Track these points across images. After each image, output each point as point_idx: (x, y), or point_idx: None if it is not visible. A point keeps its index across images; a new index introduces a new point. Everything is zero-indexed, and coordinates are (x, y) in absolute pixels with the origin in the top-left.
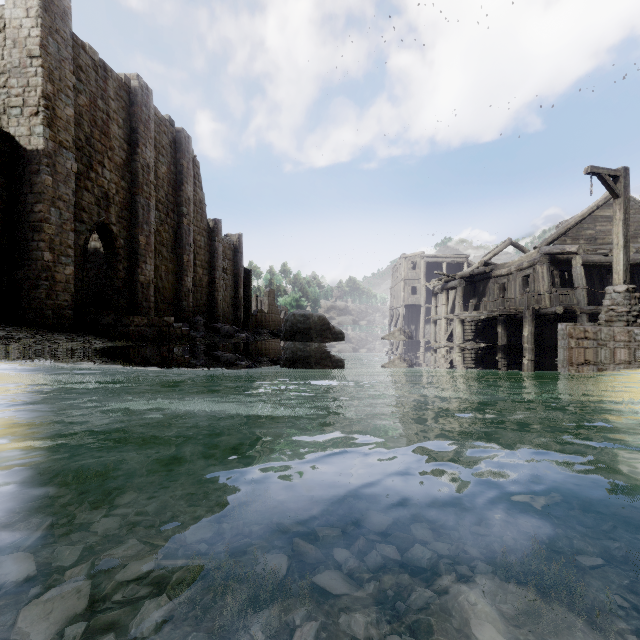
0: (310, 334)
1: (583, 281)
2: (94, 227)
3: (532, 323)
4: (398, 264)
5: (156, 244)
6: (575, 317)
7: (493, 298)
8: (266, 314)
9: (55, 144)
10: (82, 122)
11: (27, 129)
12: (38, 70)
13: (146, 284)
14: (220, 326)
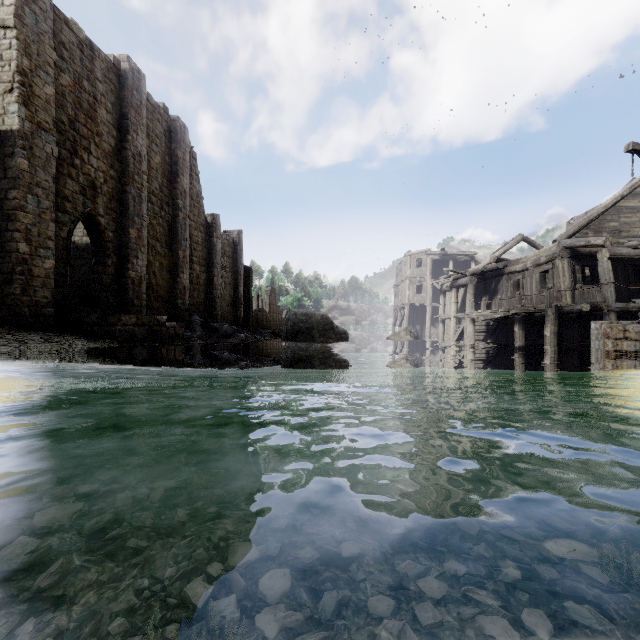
0: (312, 334)
1: (610, 276)
2: (79, 218)
3: (555, 322)
4: (403, 262)
5: (149, 238)
6: (598, 316)
7: (506, 296)
8: (267, 313)
9: (32, 125)
10: (65, 104)
11: (1, 108)
12: (12, 42)
13: (137, 280)
14: (218, 325)
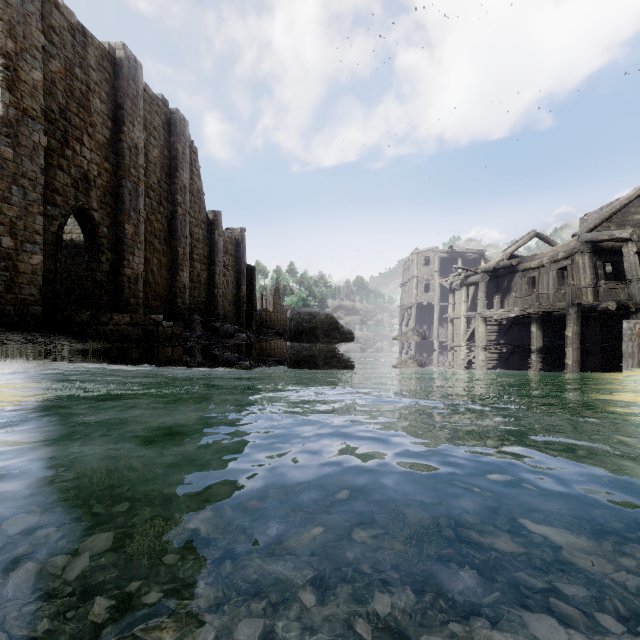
0: (316, 334)
1: (638, 272)
2: (70, 212)
3: (577, 321)
4: (410, 260)
5: (147, 235)
6: (622, 315)
7: (520, 294)
8: (271, 313)
9: (18, 111)
10: (55, 91)
11: None
12: None
13: (134, 278)
14: (219, 325)
